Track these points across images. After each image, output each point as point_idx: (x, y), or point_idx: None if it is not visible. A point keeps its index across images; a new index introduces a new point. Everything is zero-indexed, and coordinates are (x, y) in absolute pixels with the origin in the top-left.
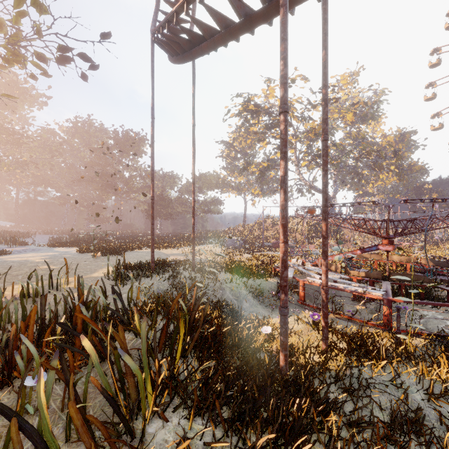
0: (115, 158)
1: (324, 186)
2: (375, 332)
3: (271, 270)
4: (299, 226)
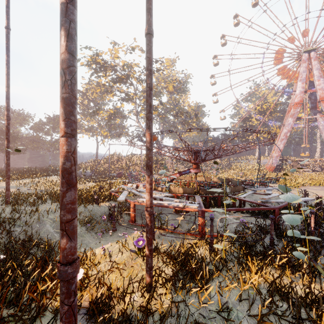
0: None
1: (148, 88)
2: (194, 242)
3: (107, 194)
4: (138, 160)
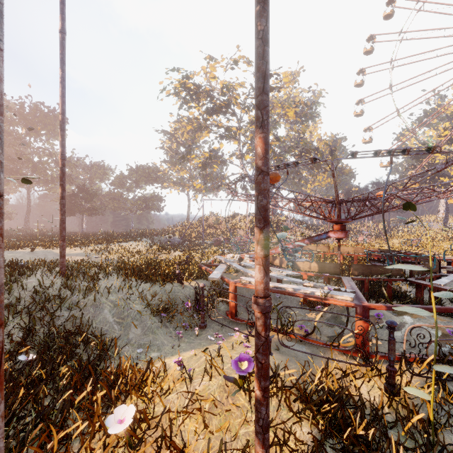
0: (19, 137)
1: (260, 40)
2: (348, 367)
3: (195, 269)
4: (243, 223)
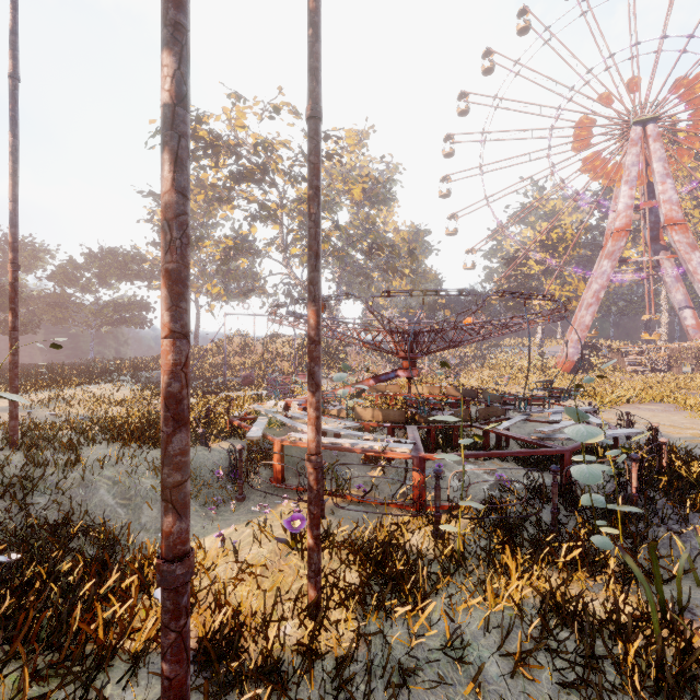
0: None
1: (313, 222)
2: (402, 521)
3: (224, 425)
4: (287, 348)
